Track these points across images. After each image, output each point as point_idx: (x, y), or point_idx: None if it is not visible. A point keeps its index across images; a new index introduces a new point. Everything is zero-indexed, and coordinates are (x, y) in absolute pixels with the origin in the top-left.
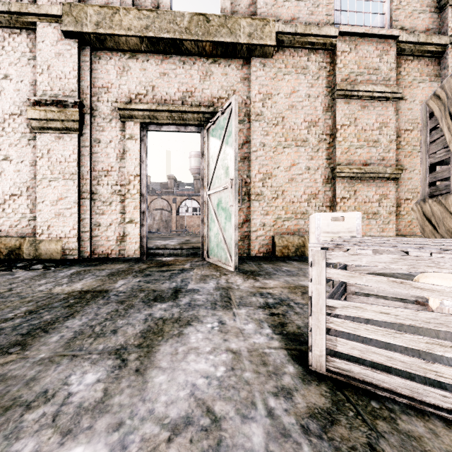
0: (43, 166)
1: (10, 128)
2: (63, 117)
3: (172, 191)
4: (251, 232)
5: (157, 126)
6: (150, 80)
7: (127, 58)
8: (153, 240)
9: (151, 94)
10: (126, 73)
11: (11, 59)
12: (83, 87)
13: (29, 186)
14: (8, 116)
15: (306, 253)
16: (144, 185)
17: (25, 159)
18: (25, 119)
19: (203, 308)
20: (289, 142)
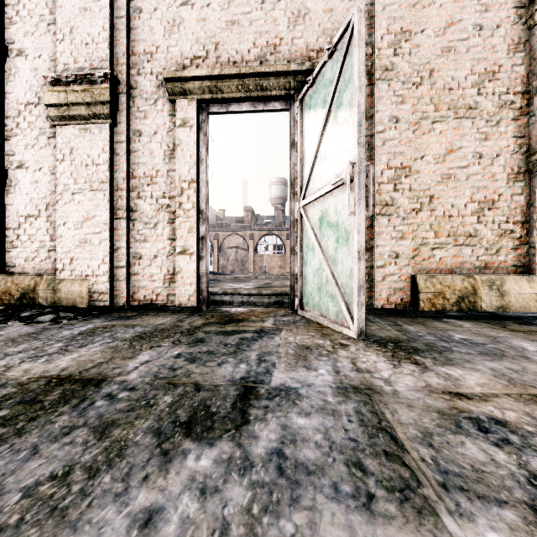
0: (64, 172)
1: (26, 123)
2: (88, 99)
3: (249, 226)
4: (373, 268)
5: (223, 105)
6: (212, 35)
7: (179, 6)
8: (223, 283)
9: (213, 56)
10: (178, 28)
11: (27, 27)
12: (118, 56)
13: (49, 202)
14: (23, 107)
15: (478, 305)
16: (203, 196)
17: (43, 166)
18: (43, 108)
19: (329, 497)
20: (443, 112)
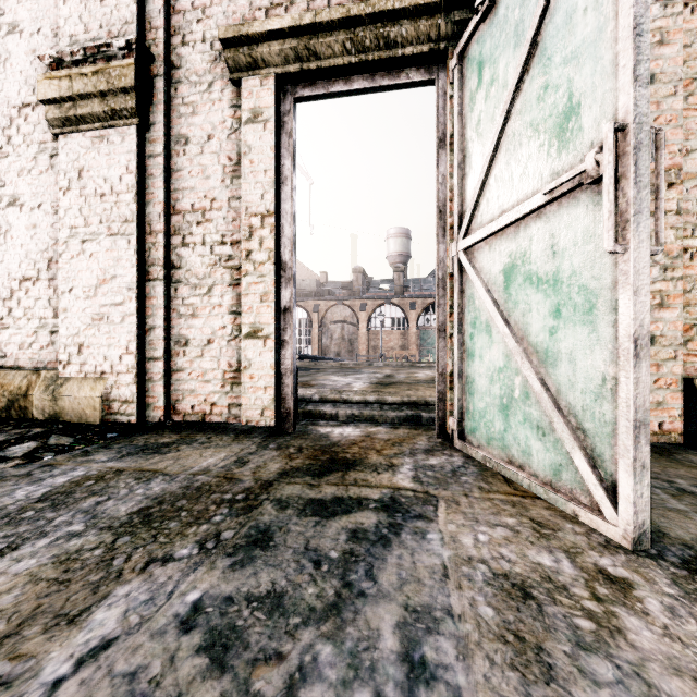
0: (70, 208)
1: (21, 135)
2: (103, 85)
3: (359, 293)
4: None
5: (319, 83)
6: None
7: None
8: (323, 374)
9: (303, 0)
10: None
11: None
12: (151, 15)
13: (51, 257)
14: (16, 112)
15: None
16: (287, 240)
17: (44, 201)
18: (44, 111)
19: None
20: None
